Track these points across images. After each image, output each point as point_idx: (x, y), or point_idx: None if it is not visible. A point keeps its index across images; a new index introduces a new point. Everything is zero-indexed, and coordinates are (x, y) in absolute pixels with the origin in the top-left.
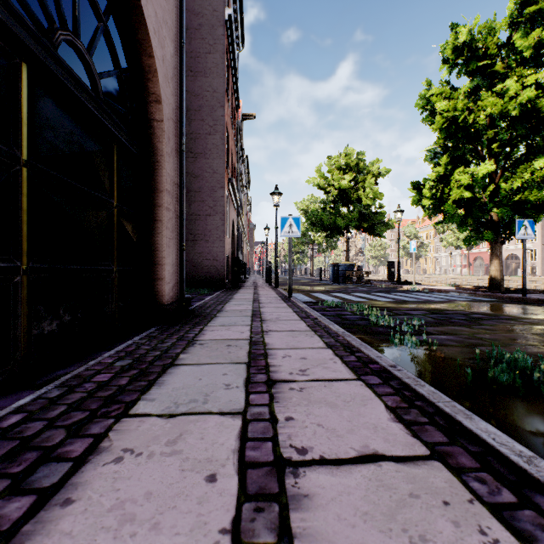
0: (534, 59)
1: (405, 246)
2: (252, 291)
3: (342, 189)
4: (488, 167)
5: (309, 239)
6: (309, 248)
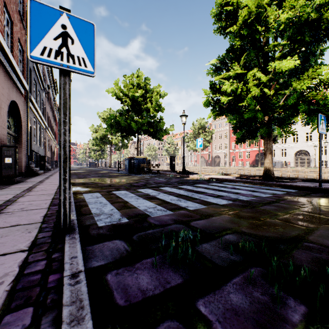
0: None
1: (167, 149)
2: (11, 195)
3: (135, 101)
4: (292, 62)
5: (108, 140)
6: (108, 147)
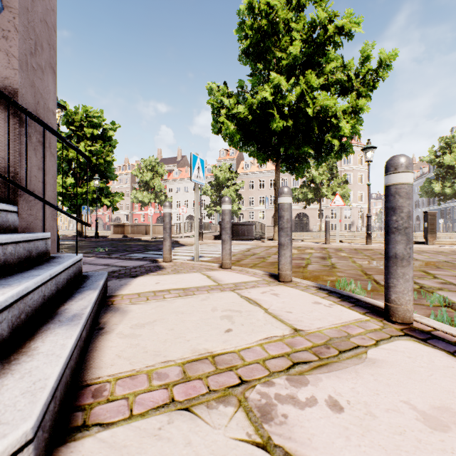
0: (92, 138)
1: None
2: None
3: None
4: (72, 180)
5: None
6: None
